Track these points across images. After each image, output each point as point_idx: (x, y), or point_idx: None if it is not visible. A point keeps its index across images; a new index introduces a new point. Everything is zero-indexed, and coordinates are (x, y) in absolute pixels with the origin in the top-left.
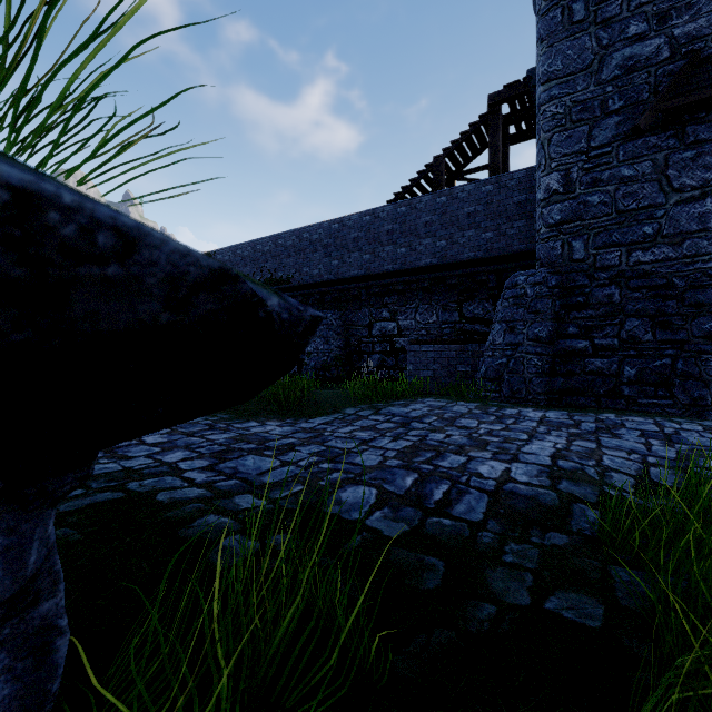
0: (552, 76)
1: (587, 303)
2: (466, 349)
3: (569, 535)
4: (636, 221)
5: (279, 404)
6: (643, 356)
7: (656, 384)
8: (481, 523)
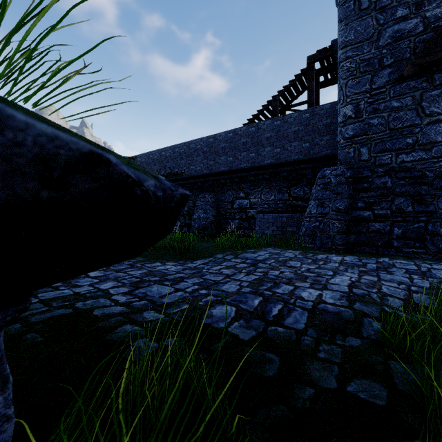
0: (347, 43)
1: (370, 187)
2: (293, 217)
3: (361, 339)
4: (402, 135)
5: (175, 251)
6: (406, 221)
7: (415, 239)
8: (303, 330)
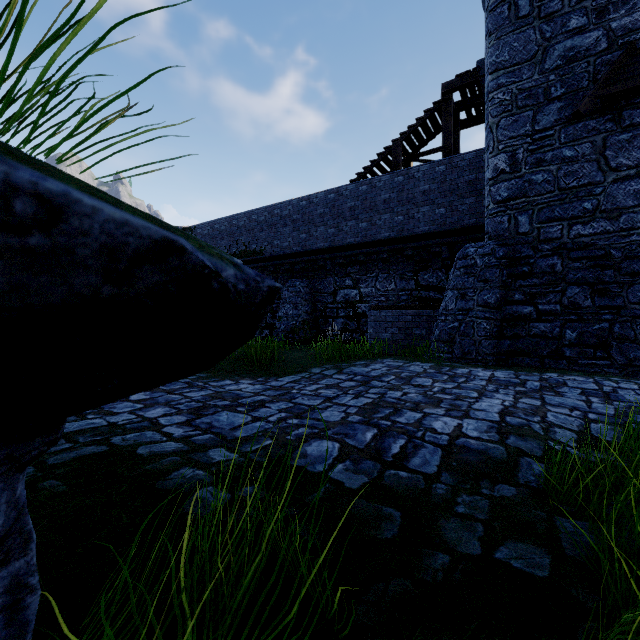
0: (499, 66)
1: (532, 272)
2: (421, 314)
3: (516, 487)
4: (577, 198)
5: (252, 364)
6: (583, 320)
7: (595, 346)
8: (435, 475)
